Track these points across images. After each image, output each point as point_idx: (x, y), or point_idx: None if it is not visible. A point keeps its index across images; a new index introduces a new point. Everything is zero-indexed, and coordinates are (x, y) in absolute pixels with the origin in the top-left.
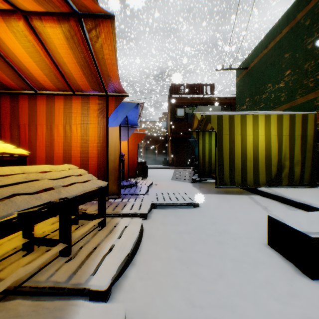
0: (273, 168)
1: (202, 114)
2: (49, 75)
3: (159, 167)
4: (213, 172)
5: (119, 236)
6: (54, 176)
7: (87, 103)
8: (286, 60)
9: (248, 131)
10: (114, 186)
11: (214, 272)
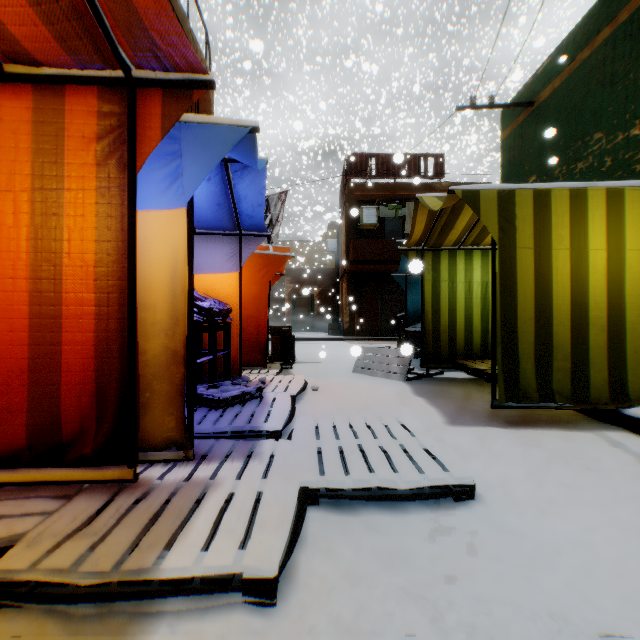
0: None
1: (452, 189)
2: None
3: (321, 338)
4: (459, 354)
5: None
6: None
7: (57, 115)
8: None
9: (593, 239)
10: (170, 418)
11: None
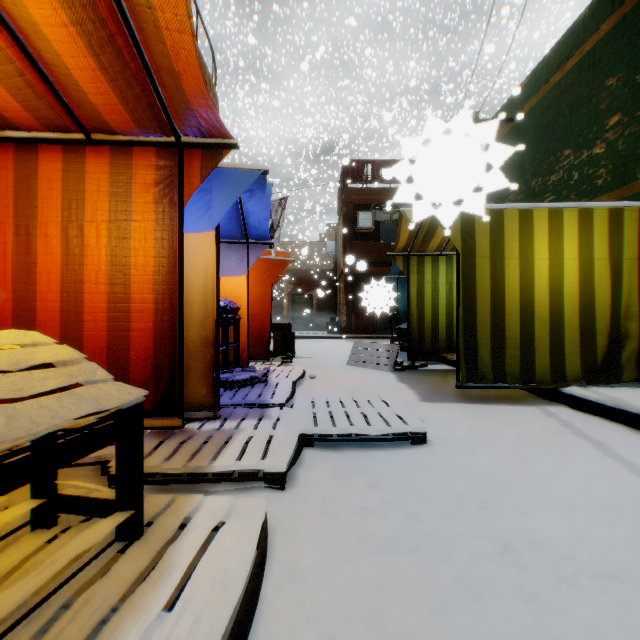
0: (600, 339)
1: None
2: (2, 73)
3: (319, 336)
4: (441, 348)
5: (189, 564)
6: None
7: (127, 167)
8: (609, 93)
9: (538, 250)
10: (203, 387)
11: None
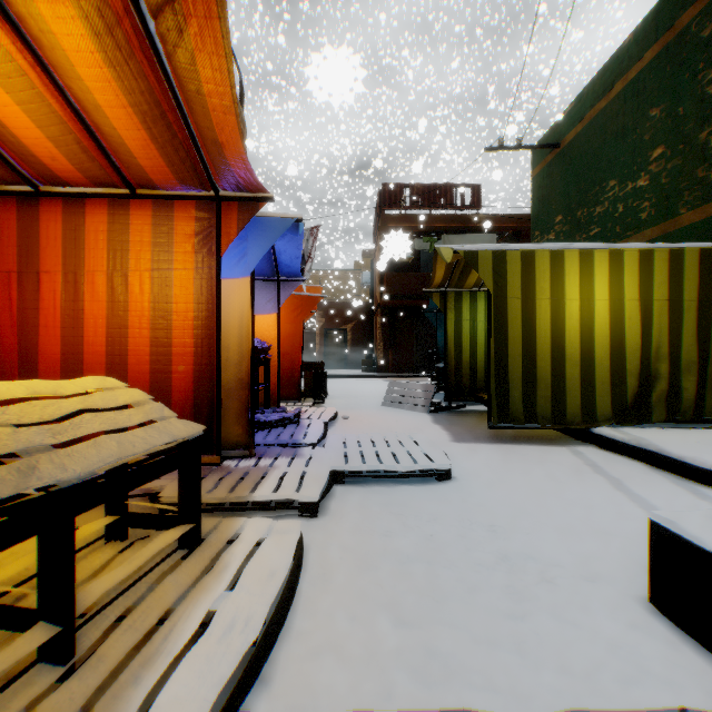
0: (631, 379)
1: (456, 250)
2: (62, 142)
3: (354, 375)
4: (480, 388)
5: (238, 570)
6: (31, 416)
7: (168, 219)
8: (653, 123)
9: (570, 291)
10: (238, 427)
11: (509, 709)
